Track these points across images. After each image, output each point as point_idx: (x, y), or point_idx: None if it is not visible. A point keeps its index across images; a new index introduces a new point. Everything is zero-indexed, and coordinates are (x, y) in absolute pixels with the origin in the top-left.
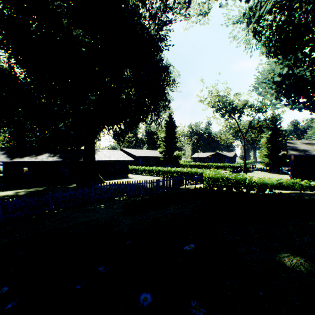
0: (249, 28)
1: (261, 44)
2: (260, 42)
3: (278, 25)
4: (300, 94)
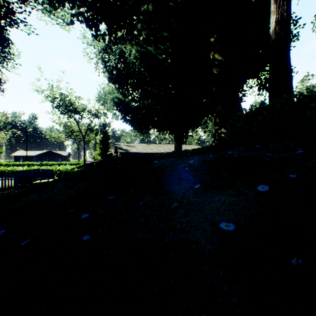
0: (100, 56)
1: (106, 70)
2: (105, 68)
3: (118, 66)
4: (128, 114)
